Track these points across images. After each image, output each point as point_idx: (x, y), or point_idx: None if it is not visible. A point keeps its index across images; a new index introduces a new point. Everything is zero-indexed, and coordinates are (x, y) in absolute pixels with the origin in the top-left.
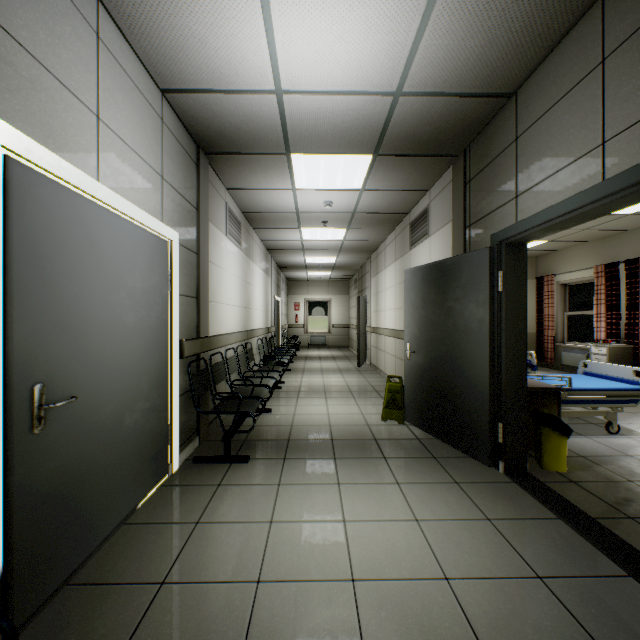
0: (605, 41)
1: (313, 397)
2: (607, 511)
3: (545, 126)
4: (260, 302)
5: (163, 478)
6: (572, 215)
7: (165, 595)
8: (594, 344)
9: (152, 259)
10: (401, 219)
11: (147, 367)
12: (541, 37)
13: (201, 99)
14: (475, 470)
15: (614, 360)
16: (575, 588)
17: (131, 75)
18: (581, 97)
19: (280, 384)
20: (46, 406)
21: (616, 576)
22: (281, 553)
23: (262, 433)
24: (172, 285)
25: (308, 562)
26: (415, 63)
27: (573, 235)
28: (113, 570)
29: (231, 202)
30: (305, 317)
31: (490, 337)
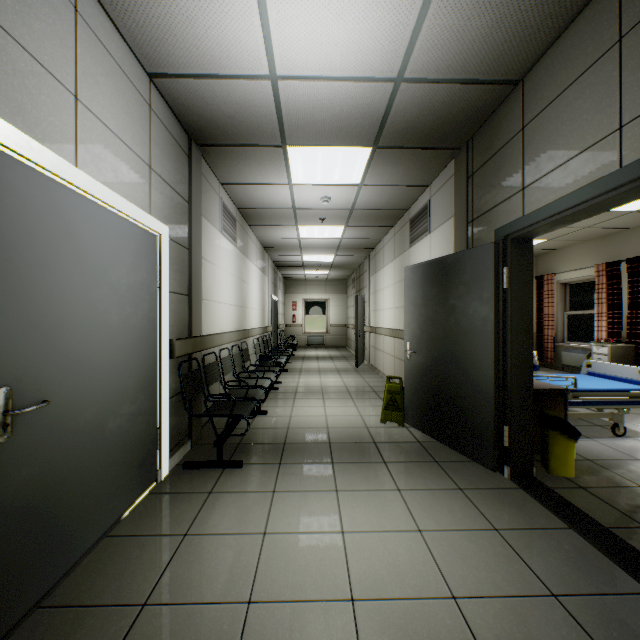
0: (622, 18)
1: (310, 398)
2: (620, 520)
3: (555, 113)
4: (256, 301)
5: (151, 485)
6: (585, 206)
7: (146, 619)
8: (595, 344)
9: (139, 253)
10: (400, 216)
11: (133, 368)
12: (552, 17)
13: (191, 85)
14: (479, 475)
15: (616, 360)
16: (593, 608)
17: (115, 56)
18: (595, 80)
19: (277, 385)
20: (12, 412)
21: (636, 593)
22: (275, 569)
23: (257, 436)
24: (161, 281)
25: (304, 579)
26: (418, 46)
27: (574, 233)
28: (91, 590)
29: (226, 197)
30: (302, 317)
31: (495, 336)
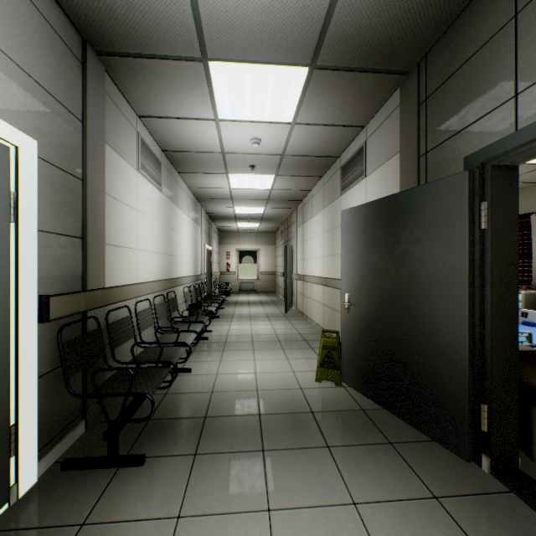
0: None
1: (240, 349)
2: None
3: None
4: (188, 250)
5: None
6: None
7: None
8: None
9: None
10: (330, 164)
11: None
12: None
13: None
14: (450, 467)
15: (529, 306)
16: None
17: None
18: None
19: (207, 333)
20: None
21: None
22: None
23: (174, 406)
24: (18, 214)
25: None
26: None
27: None
28: None
29: (146, 135)
30: (236, 265)
31: (469, 290)
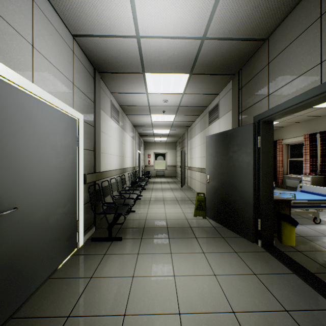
0: (322, 4)
1: (157, 203)
2: (320, 269)
3: (285, 55)
4: (129, 153)
5: (74, 250)
6: (302, 104)
7: (69, 325)
8: (304, 175)
9: (67, 129)
10: (203, 110)
11: (64, 189)
12: (284, 4)
13: (95, 40)
14: (245, 245)
15: (314, 184)
16: (308, 317)
17: (54, 24)
18: (307, 37)
19: (140, 196)
20: None
21: None
22: (138, 296)
23: (129, 224)
24: (79, 143)
25: (153, 302)
26: (213, 20)
27: (293, 119)
28: (40, 308)
29: (113, 100)
30: (153, 161)
31: (253, 172)
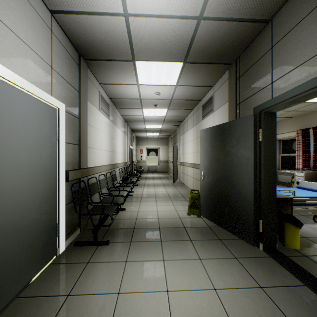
0: None
1: (149, 200)
2: None
3: (294, 35)
4: (121, 148)
5: (52, 258)
6: (316, 89)
7: None
8: (297, 171)
9: (43, 118)
10: (197, 103)
11: (38, 189)
12: None
13: (77, 19)
14: (245, 248)
15: (308, 179)
16: None
17: None
18: None
19: (131, 193)
20: None
21: None
22: None
23: (119, 224)
24: (59, 136)
25: None
26: None
27: (285, 114)
28: None
29: (103, 92)
30: (145, 157)
31: (254, 168)
